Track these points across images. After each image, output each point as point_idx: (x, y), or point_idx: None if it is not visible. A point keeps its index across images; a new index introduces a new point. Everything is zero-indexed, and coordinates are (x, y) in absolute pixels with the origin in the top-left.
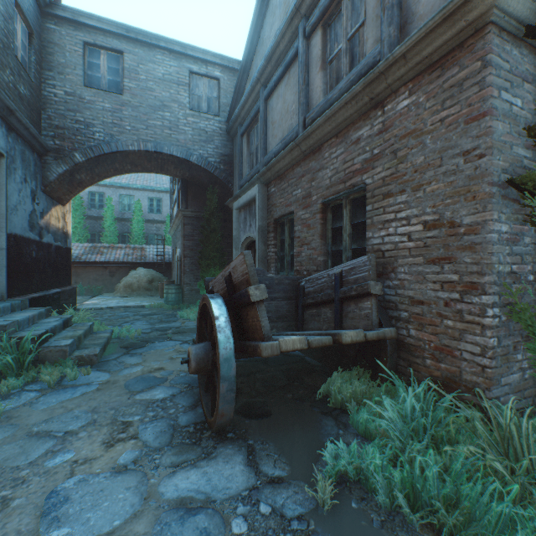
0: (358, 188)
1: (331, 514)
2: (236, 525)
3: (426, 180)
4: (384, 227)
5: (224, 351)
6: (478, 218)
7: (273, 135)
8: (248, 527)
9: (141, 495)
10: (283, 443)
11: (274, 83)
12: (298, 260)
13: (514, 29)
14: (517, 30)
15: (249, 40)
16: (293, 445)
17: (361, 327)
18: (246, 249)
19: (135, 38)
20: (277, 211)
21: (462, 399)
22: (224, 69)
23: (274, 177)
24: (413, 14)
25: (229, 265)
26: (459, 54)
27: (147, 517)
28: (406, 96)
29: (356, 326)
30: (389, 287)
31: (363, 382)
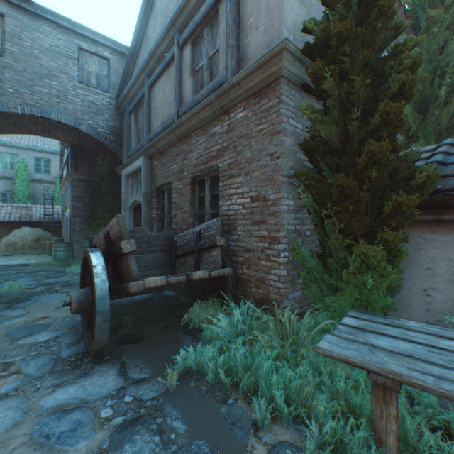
0: (214, 169)
1: (175, 392)
2: (104, 412)
3: (252, 169)
4: (230, 198)
5: (100, 291)
6: (277, 196)
7: (156, 118)
8: (113, 411)
9: (22, 410)
10: (150, 356)
11: (156, 76)
12: (174, 220)
13: (297, 82)
14: (298, 83)
15: (135, 34)
16: (157, 357)
17: (211, 269)
18: (134, 211)
19: (18, 4)
20: (159, 181)
21: (270, 310)
22: (114, 51)
23: (156, 153)
24: (245, 56)
25: (108, 225)
26: (268, 90)
27: (28, 423)
28: (242, 110)
29: (208, 268)
30: (232, 241)
31: (215, 308)
